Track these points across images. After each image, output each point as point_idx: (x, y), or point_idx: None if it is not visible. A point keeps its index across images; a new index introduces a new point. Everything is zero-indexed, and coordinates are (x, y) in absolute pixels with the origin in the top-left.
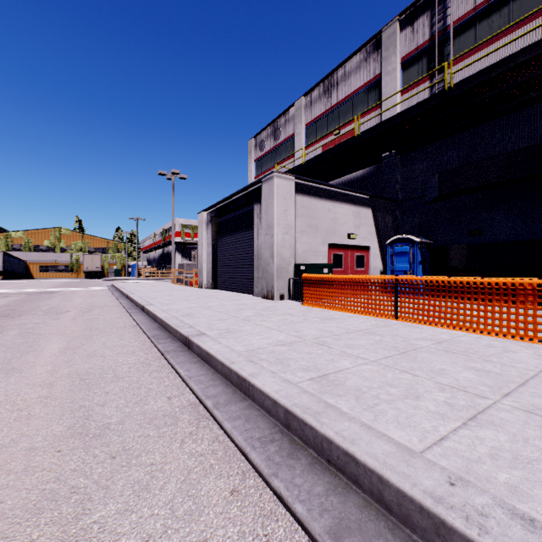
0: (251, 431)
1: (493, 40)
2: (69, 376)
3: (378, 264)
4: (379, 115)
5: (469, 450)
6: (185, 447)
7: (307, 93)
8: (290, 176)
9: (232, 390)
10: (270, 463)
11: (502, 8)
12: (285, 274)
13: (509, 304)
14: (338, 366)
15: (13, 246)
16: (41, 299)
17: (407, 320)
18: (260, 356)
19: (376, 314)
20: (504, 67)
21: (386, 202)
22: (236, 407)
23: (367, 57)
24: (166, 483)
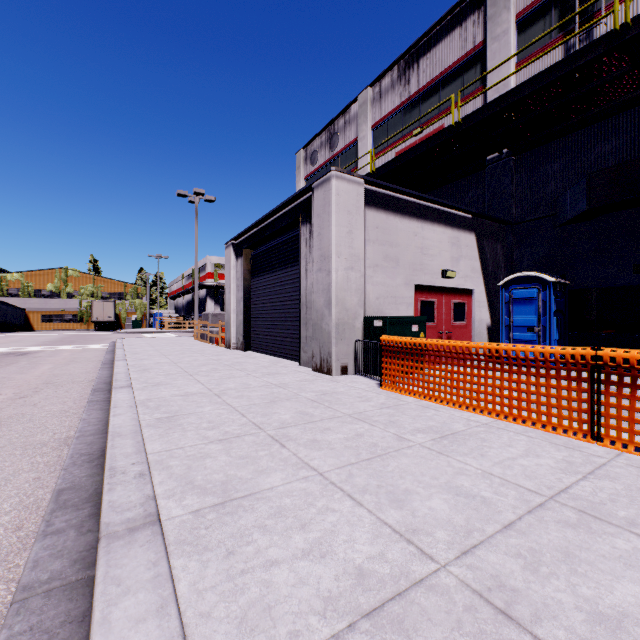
0: None
1: None
2: None
3: (485, 316)
4: (482, 101)
5: None
6: None
7: (375, 82)
8: (358, 178)
9: None
10: None
11: None
12: (350, 334)
13: None
14: None
15: (9, 291)
16: None
17: (628, 448)
18: None
19: (540, 424)
20: None
21: (495, 225)
22: None
23: (462, 20)
24: None
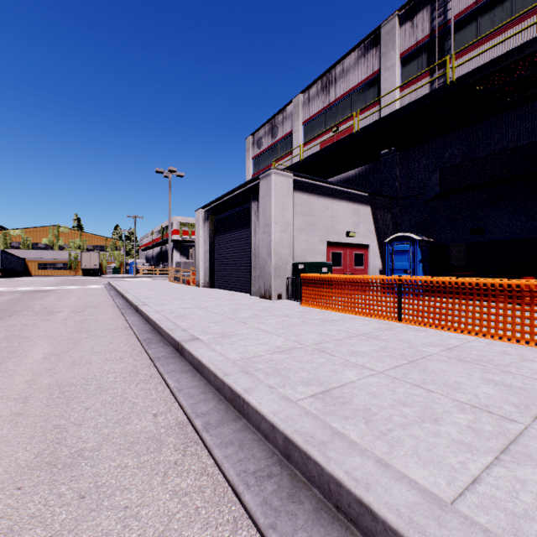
0: (244, 462)
1: (495, 34)
2: (49, 387)
3: (378, 263)
4: (378, 112)
5: (511, 498)
6: (168, 483)
7: (305, 90)
8: (288, 173)
9: (225, 407)
10: (267, 509)
11: (505, 2)
12: (283, 273)
13: (523, 307)
14: (342, 378)
15: (12, 244)
16: (35, 298)
17: (411, 323)
18: (256, 366)
19: (378, 316)
20: (509, 60)
21: (385, 200)
22: (229, 429)
23: (365, 53)
24: (140, 535)
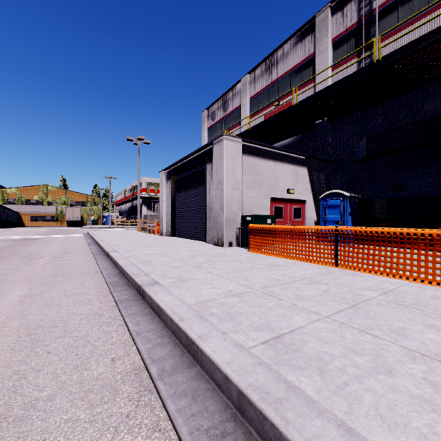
0: (198, 417)
1: (414, 20)
2: (17, 330)
3: (313, 215)
4: (313, 88)
5: None
6: (118, 440)
7: (251, 71)
8: (238, 139)
9: (180, 352)
10: None
11: None
12: (233, 224)
13: None
14: (291, 323)
15: (9, 200)
16: (23, 245)
17: (347, 268)
18: (210, 310)
19: (317, 261)
20: (428, 40)
21: (319, 162)
22: (183, 377)
23: (302, 39)
24: None
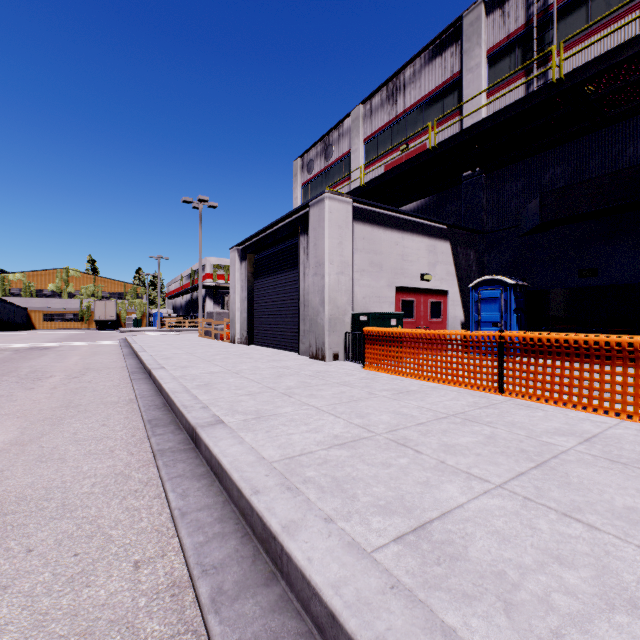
0: None
1: (612, 20)
2: None
3: (459, 313)
4: (459, 124)
5: None
6: None
7: (367, 100)
8: (347, 198)
9: (252, 551)
10: None
11: None
12: (340, 327)
13: None
14: (441, 499)
15: (11, 291)
16: (27, 358)
17: (518, 396)
18: (304, 474)
19: (470, 385)
20: (637, 47)
21: (468, 234)
22: (255, 606)
23: (442, 51)
24: None
